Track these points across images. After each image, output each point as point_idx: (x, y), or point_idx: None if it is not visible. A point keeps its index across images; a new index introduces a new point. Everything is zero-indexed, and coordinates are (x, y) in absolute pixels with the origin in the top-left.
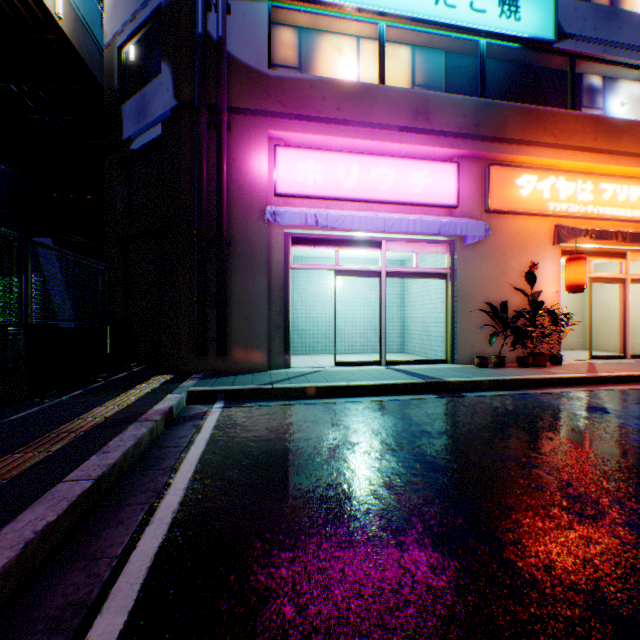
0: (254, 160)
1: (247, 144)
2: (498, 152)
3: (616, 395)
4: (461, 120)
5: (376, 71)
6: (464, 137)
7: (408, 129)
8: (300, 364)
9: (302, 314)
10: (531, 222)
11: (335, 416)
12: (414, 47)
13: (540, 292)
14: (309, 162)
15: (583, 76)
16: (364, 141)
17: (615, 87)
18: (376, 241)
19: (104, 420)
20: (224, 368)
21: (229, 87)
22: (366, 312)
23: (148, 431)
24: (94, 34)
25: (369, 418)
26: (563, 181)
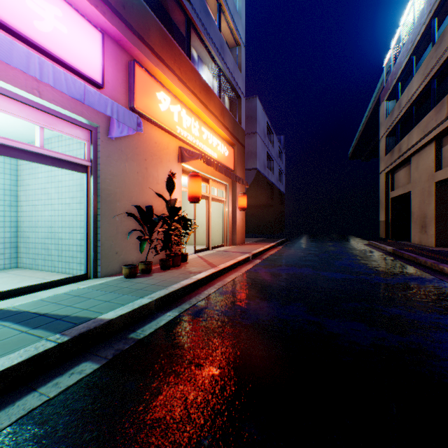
0: None
1: None
2: (144, 53)
3: (244, 285)
4: None
5: None
6: (112, 8)
7: None
8: None
9: None
10: (166, 138)
11: None
12: None
13: (177, 199)
14: None
15: (191, 45)
16: None
17: (205, 68)
18: None
19: None
20: None
21: None
22: None
23: None
24: None
25: None
26: (185, 113)
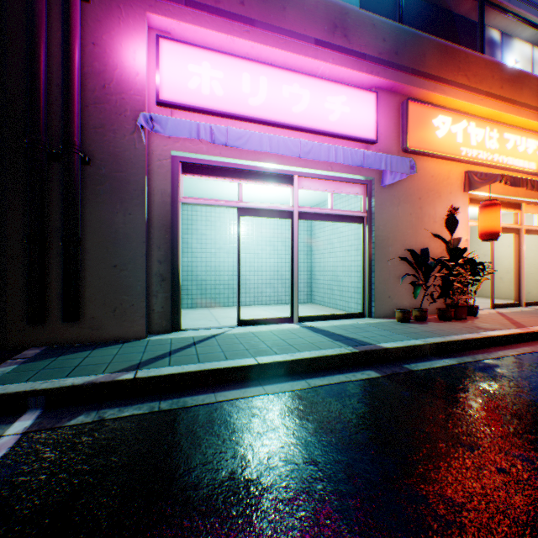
0: (126, 49)
1: (115, 25)
2: (417, 86)
3: None
4: (381, 44)
5: None
6: (384, 64)
7: (325, 44)
8: (195, 323)
9: (202, 262)
10: (444, 167)
11: (235, 447)
12: None
13: (460, 239)
14: (204, 65)
15: (485, 28)
16: (274, 49)
17: (510, 44)
18: (287, 175)
19: None
20: (79, 337)
21: None
22: (272, 260)
23: None
24: None
25: (297, 449)
26: (474, 126)
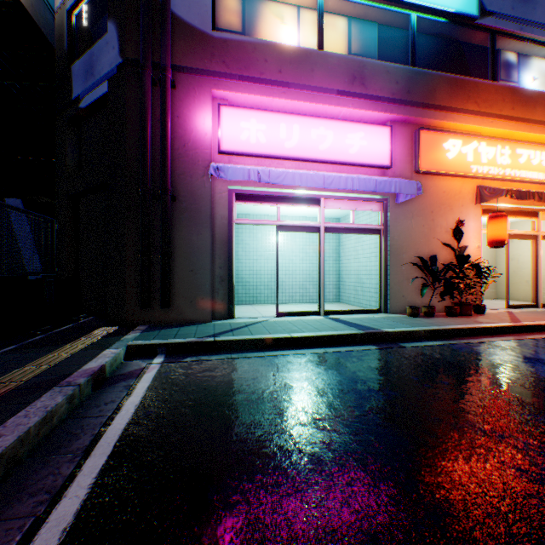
0: (199, 118)
1: (192, 102)
2: (427, 117)
3: (544, 344)
4: (394, 86)
5: (315, 39)
6: (397, 102)
7: (345, 93)
8: (244, 314)
9: (246, 267)
10: (456, 183)
11: (278, 372)
12: (350, 18)
13: (466, 247)
14: (252, 121)
15: (500, 52)
16: (304, 103)
17: (528, 63)
18: (315, 198)
19: (19, 385)
20: (169, 319)
21: (174, 46)
22: (305, 265)
23: (65, 400)
24: (49, 2)
25: (313, 374)
26: (485, 146)
